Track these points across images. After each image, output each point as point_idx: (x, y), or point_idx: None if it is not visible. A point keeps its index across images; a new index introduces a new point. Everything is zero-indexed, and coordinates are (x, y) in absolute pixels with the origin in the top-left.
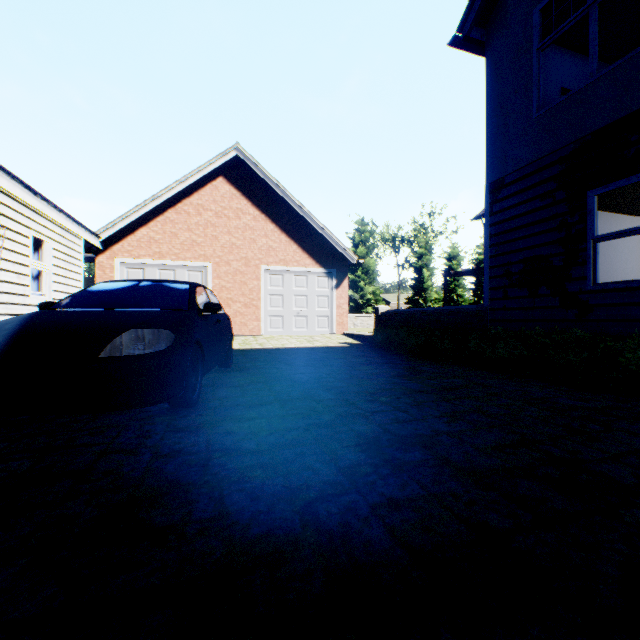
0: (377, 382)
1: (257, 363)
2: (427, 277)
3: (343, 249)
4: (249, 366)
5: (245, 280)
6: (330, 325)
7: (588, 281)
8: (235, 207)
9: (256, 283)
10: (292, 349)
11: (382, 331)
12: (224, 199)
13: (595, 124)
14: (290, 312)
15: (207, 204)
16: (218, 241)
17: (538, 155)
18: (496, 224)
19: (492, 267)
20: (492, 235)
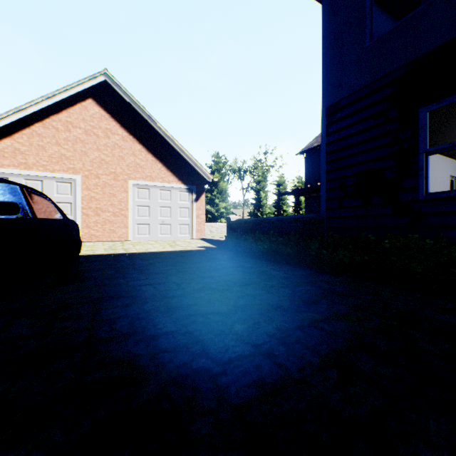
0: (230, 294)
1: (108, 271)
2: (263, 197)
3: (201, 169)
4: (96, 275)
5: (114, 192)
6: (190, 232)
7: (421, 191)
8: (104, 127)
9: (125, 195)
10: (154, 253)
11: (233, 237)
12: (93, 119)
13: (428, 46)
14: (156, 221)
15: (76, 122)
16: (87, 156)
17: (371, 79)
18: (332, 143)
19: (328, 181)
20: (328, 153)
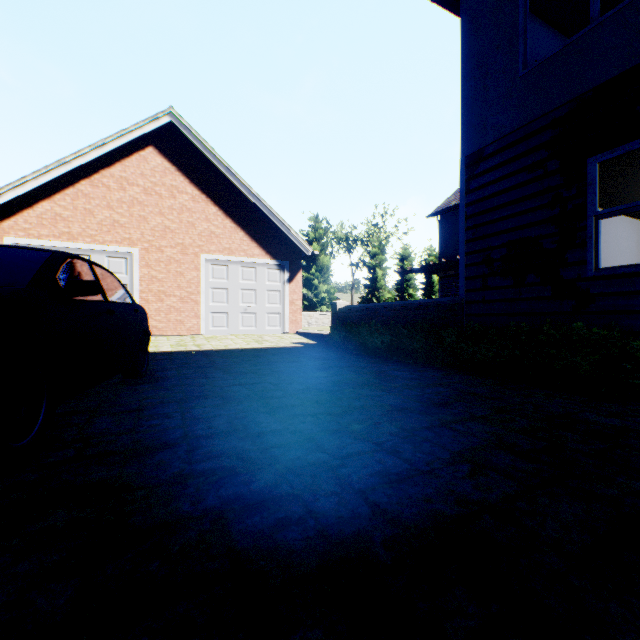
0: (342, 395)
1: (184, 370)
2: (380, 277)
3: (297, 239)
4: (170, 375)
5: (182, 270)
6: (282, 323)
7: (589, 266)
8: (169, 184)
9: (195, 274)
10: (236, 351)
11: (341, 329)
12: (155, 173)
13: (598, 77)
14: (236, 308)
15: (133, 178)
16: (147, 223)
17: (525, 119)
18: (473, 203)
19: (469, 253)
20: (469, 216)
